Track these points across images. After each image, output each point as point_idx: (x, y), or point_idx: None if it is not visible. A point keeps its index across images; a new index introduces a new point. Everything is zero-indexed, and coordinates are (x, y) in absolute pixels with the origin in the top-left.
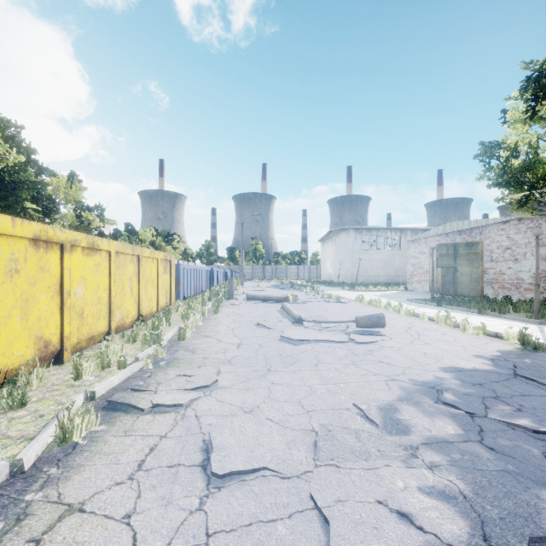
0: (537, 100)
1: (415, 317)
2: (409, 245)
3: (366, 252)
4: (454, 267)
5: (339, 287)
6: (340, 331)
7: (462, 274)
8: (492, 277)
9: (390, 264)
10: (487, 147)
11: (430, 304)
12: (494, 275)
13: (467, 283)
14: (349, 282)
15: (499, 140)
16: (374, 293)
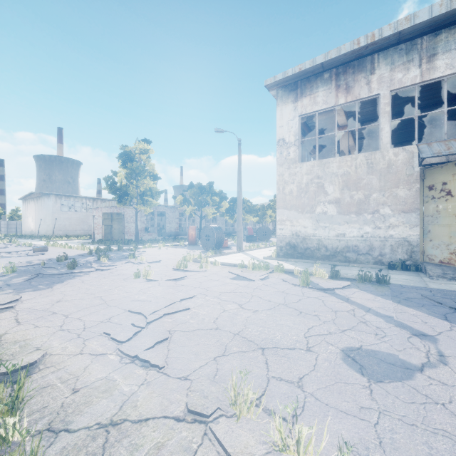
0: (125, 163)
1: (71, 249)
2: (93, 211)
3: (65, 212)
4: (111, 225)
5: (38, 239)
6: (24, 254)
7: (115, 229)
8: (127, 230)
9: (85, 222)
10: (107, 176)
11: (90, 244)
12: (128, 229)
13: (117, 233)
14: (50, 235)
15: (117, 172)
16: (64, 242)
